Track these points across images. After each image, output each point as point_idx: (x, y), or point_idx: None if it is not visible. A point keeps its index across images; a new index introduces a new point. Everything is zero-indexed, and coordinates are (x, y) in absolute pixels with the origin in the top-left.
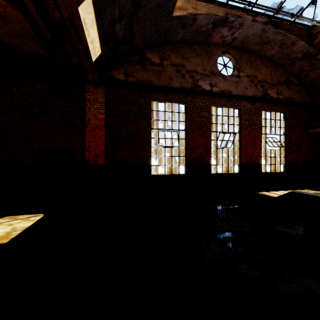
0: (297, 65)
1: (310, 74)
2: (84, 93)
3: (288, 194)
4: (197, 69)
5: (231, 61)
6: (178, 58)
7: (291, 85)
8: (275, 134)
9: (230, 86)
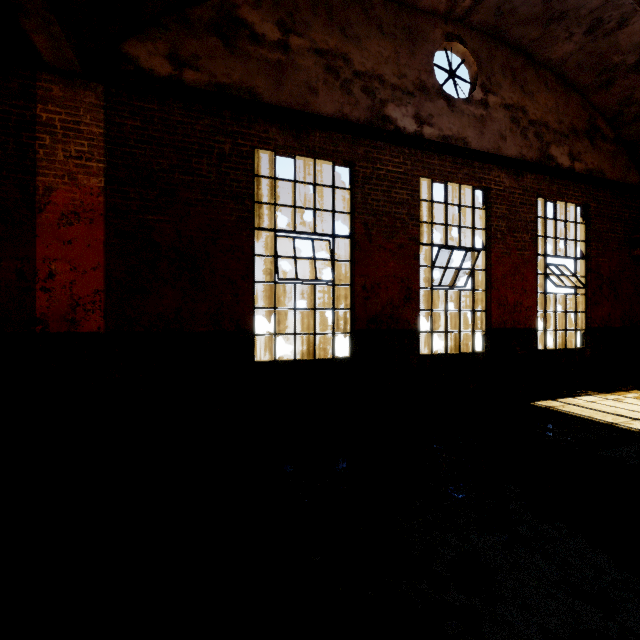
0: (619, 89)
1: None
2: (30, 103)
3: None
4: (382, 71)
5: (467, 66)
6: (331, 35)
7: (599, 139)
8: (566, 256)
9: (465, 128)
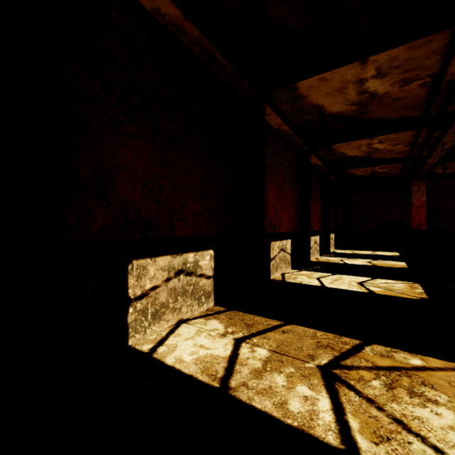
0: None
1: None
2: (410, 187)
3: None
4: None
5: None
6: None
7: None
8: None
9: None
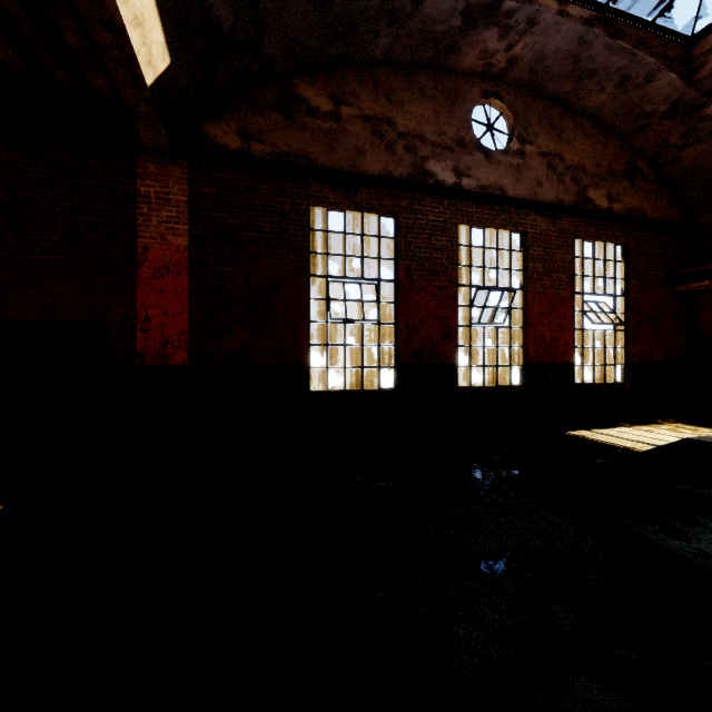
0: (655, 133)
1: (683, 155)
2: (132, 180)
3: (678, 445)
4: (423, 131)
5: (505, 118)
6: (377, 102)
7: (639, 180)
8: (605, 293)
9: (502, 177)
